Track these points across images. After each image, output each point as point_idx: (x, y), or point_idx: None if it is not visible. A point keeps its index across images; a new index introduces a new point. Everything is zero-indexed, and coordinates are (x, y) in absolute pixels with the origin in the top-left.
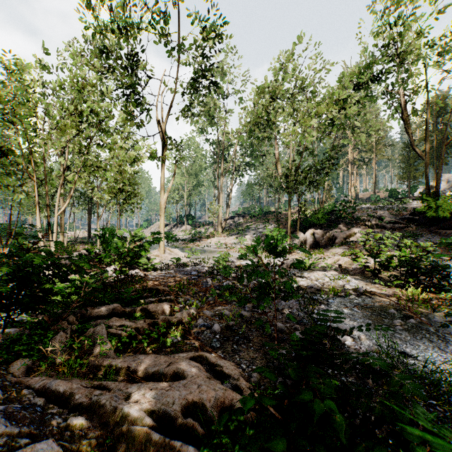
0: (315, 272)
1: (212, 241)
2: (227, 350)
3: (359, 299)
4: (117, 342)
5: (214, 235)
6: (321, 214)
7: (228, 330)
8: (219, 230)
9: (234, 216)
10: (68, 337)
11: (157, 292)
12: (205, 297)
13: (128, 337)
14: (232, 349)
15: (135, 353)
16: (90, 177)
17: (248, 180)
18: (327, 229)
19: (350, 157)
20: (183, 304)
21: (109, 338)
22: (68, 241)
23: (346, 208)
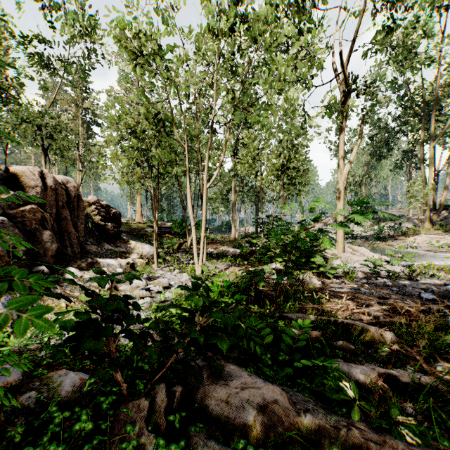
0: None
1: (416, 241)
2: None
3: None
4: None
5: (415, 232)
6: None
7: None
8: (424, 225)
9: (449, 205)
10: None
11: (365, 339)
12: None
13: None
14: None
15: None
16: (253, 161)
17: None
18: None
19: None
20: None
21: None
22: (240, 235)
23: None
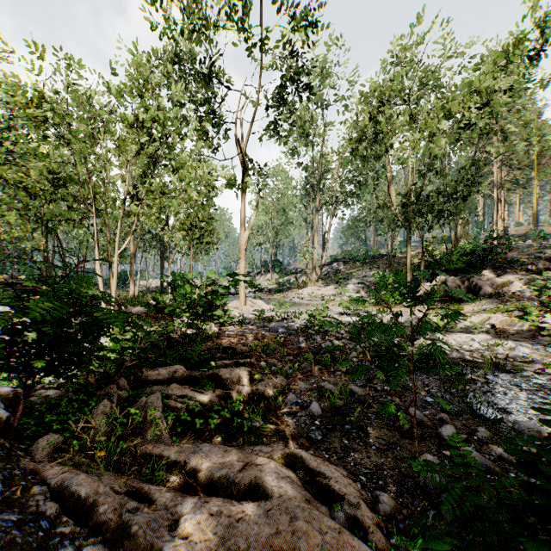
0: (455, 335)
1: (304, 292)
2: (334, 447)
3: (541, 378)
4: (176, 420)
5: (306, 285)
6: (456, 255)
7: (333, 413)
8: (313, 278)
9: (332, 261)
10: (113, 408)
11: (233, 353)
12: (298, 363)
13: (190, 413)
14: (340, 445)
15: (198, 438)
16: (159, 214)
17: (350, 215)
18: (465, 277)
19: (496, 178)
20: (267, 370)
21: (164, 413)
22: (140, 290)
23: (495, 246)
